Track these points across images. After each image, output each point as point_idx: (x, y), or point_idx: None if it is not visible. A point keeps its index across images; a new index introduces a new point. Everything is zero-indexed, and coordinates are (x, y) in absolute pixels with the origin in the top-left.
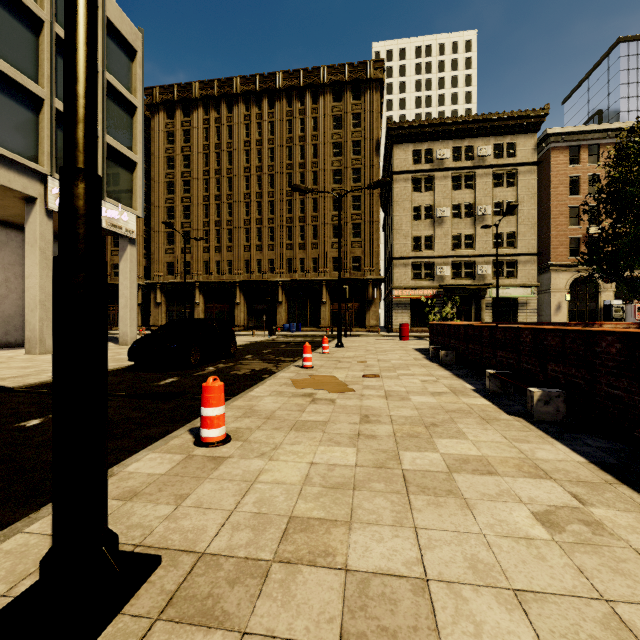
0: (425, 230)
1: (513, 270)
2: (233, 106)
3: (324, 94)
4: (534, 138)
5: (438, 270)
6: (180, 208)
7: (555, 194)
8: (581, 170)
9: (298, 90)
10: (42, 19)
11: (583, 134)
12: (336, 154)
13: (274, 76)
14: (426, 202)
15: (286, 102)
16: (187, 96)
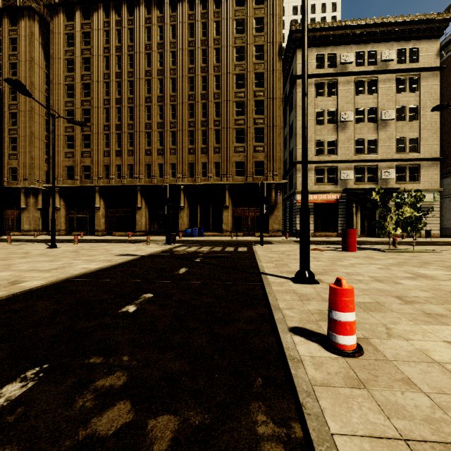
0: (328, 135)
1: (415, 175)
2: (134, 8)
3: None
4: (437, 44)
5: (342, 174)
6: (80, 111)
7: None
8: None
9: None
10: None
11: None
12: (238, 59)
13: None
14: (329, 107)
15: (188, 5)
16: None
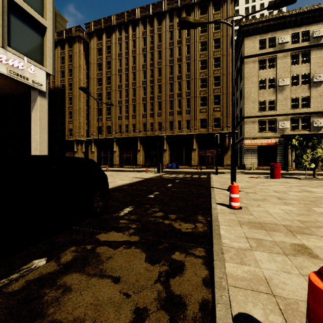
0: (269, 96)
1: None
2: (136, 27)
3: (194, 10)
4: None
5: (280, 124)
6: (105, 93)
7: None
8: None
9: (177, 10)
10: None
11: None
12: (202, 50)
13: (161, 3)
14: (270, 76)
15: (169, 20)
16: (109, 25)
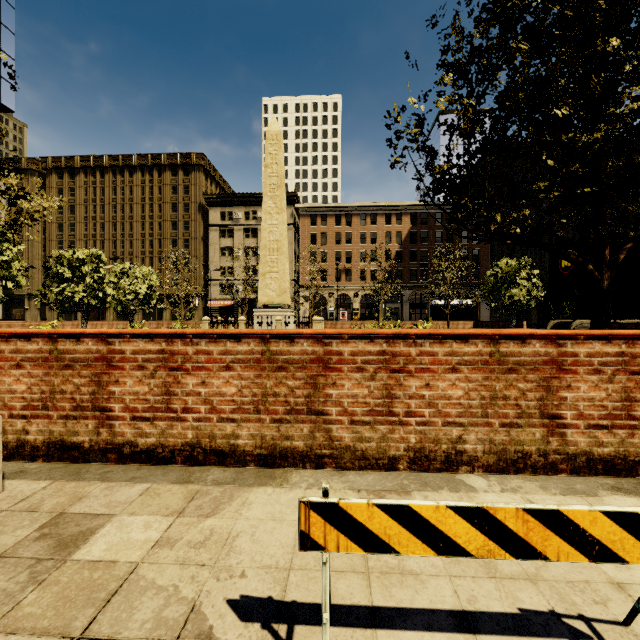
0: (228, 263)
1: None
2: (105, 174)
3: (165, 171)
4: (291, 208)
5: (235, 288)
6: (67, 242)
7: (303, 243)
8: (317, 229)
9: (149, 167)
10: None
11: (317, 208)
12: (174, 211)
13: (132, 157)
14: (229, 245)
15: (141, 174)
16: (72, 165)
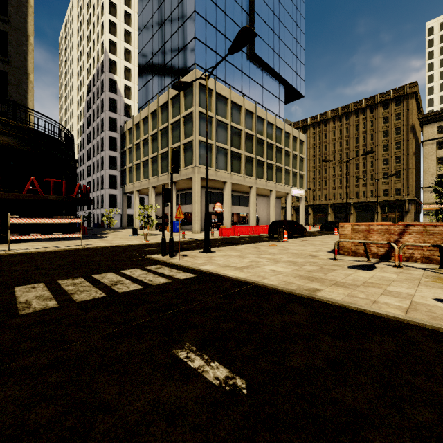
0: None
1: None
2: (327, 124)
3: (377, 108)
4: None
5: None
6: None
7: None
8: None
9: (362, 109)
10: (291, 152)
11: None
12: (384, 136)
13: (348, 106)
14: None
15: (355, 116)
16: (305, 124)
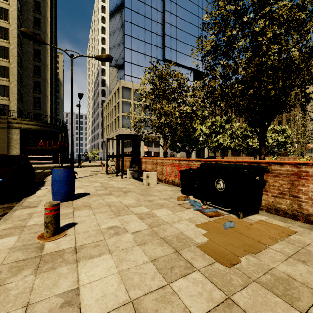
0: None
1: None
2: None
3: None
4: None
5: None
6: None
7: None
8: None
9: None
10: None
11: None
12: None
13: None
14: None
15: None
16: None
